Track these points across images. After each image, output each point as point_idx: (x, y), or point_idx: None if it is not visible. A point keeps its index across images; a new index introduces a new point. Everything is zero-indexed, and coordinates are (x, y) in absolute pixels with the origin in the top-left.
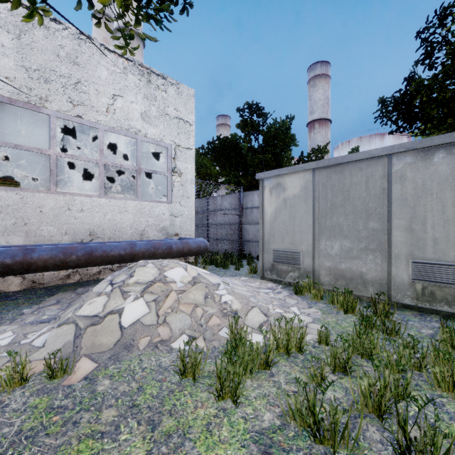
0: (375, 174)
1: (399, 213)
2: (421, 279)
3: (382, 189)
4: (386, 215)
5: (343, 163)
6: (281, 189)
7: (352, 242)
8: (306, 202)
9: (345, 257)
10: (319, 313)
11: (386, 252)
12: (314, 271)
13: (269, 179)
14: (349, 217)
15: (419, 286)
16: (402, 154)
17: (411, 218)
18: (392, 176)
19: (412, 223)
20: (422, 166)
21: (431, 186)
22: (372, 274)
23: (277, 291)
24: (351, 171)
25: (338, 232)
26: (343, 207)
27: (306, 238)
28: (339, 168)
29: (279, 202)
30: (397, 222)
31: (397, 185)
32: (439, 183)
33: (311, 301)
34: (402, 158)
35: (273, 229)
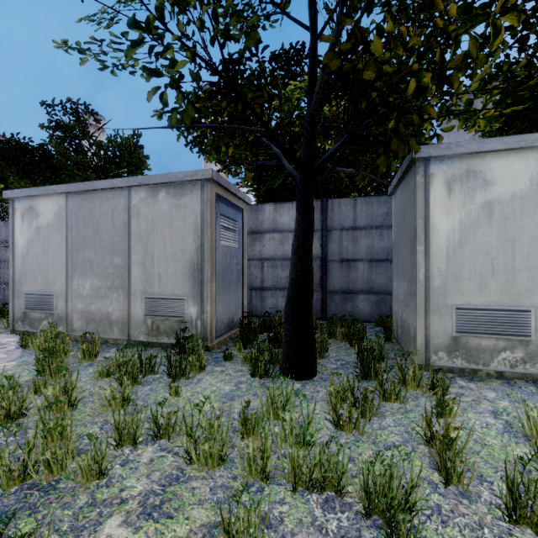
0: (119, 206)
1: (136, 249)
2: (151, 314)
3: (124, 223)
4: (127, 251)
5: (94, 191)
6: (34, 215)
7: (101, 280)
8: (59, 233)
9: (95, 297)
10: (10, 366)
11: (127, 289)
12: (68, 317)
13: (20, 200)
14: (98, 251)
15: (149, 322)
16: (138, 188)
17: (144, 254)
18: (132, 210)
19: (145, 259)
20: (152, 202)
21: (158, 223)
22: (117, 313)
23: (4, 346)
24: (100, 201)
25: (89, 268)
26: (94, 240)
27: (59, 277)
28: (90, 196)
29: (31, 232)
30: (135, 258)
31: (135, 219)
32: (162, 221)
33: (33, 352)
34: (139, 193)
35: (25, 267)
